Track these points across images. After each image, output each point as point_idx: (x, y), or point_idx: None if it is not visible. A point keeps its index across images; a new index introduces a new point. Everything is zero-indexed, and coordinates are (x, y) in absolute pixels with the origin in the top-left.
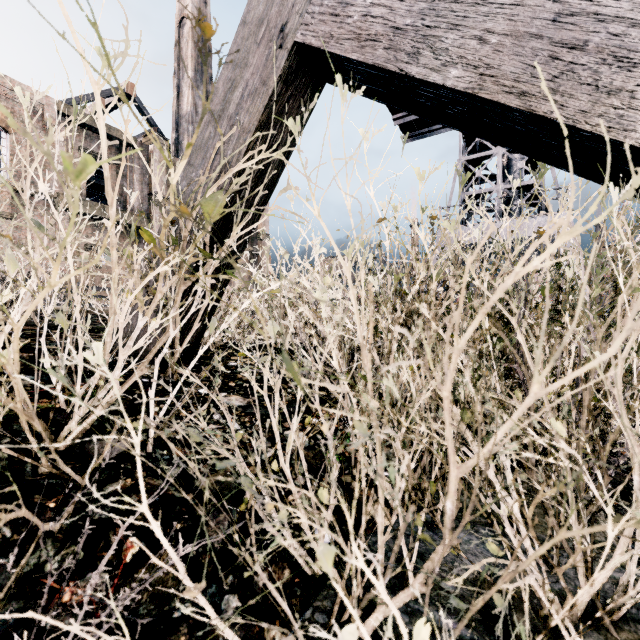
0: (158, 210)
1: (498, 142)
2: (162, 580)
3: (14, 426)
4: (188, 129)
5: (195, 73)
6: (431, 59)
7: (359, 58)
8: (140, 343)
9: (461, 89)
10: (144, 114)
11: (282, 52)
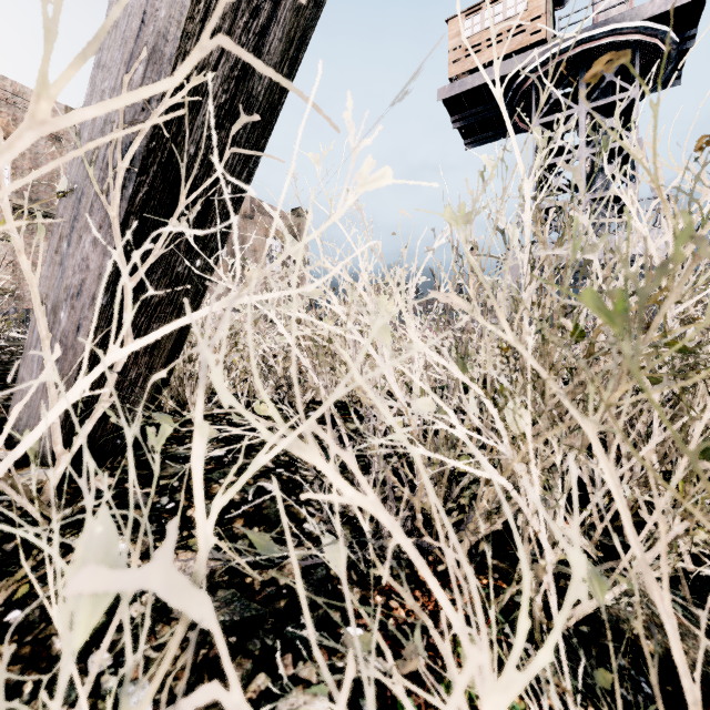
0: None
1: None
2: None
3: None
4: None
5: None
6: None
7: None
8: None
9: None
10: None
11: None
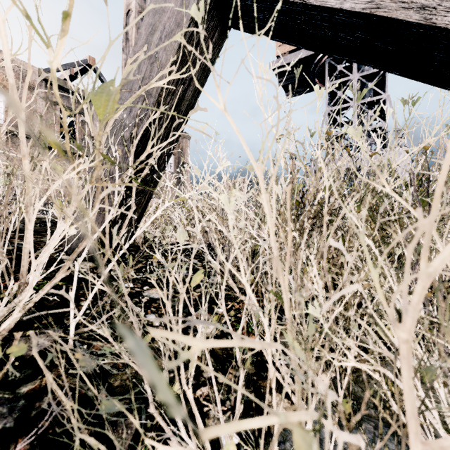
0: None
1: (385, 67)
2: None
3: None
4: None
5: None
6: None
7: None
8: (51, 250)
9: (358, 10)
10: (101, 79)
11: None
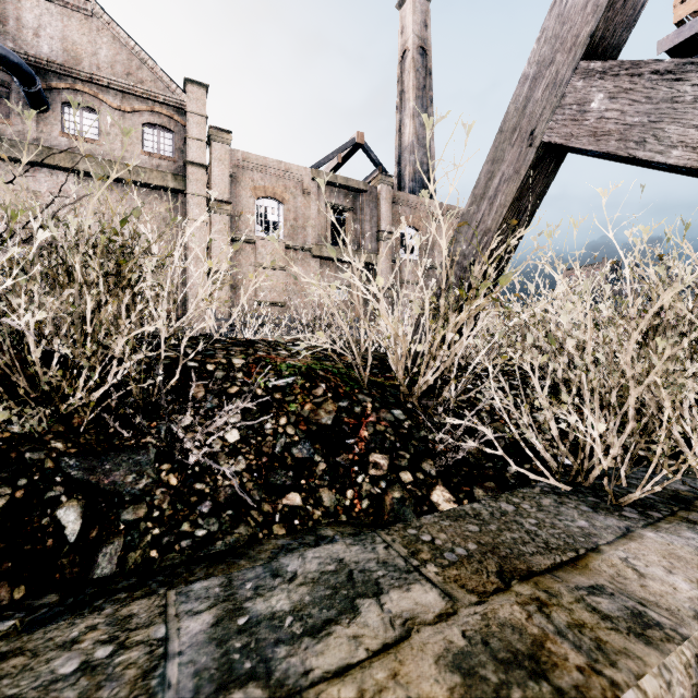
0: (384, 245)
1: None
2: (476, 454)
3: (387, 389)
4: (409, 160)
5: (416, 102)
6: (655, 145)
7: (594, 149)
8: (456, 346)
9: (681, 165)
10: (371, 157)
11: (531, 149)
